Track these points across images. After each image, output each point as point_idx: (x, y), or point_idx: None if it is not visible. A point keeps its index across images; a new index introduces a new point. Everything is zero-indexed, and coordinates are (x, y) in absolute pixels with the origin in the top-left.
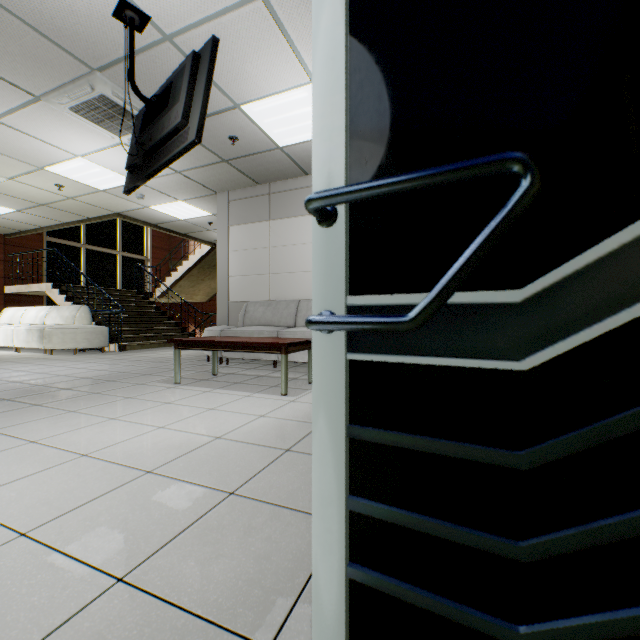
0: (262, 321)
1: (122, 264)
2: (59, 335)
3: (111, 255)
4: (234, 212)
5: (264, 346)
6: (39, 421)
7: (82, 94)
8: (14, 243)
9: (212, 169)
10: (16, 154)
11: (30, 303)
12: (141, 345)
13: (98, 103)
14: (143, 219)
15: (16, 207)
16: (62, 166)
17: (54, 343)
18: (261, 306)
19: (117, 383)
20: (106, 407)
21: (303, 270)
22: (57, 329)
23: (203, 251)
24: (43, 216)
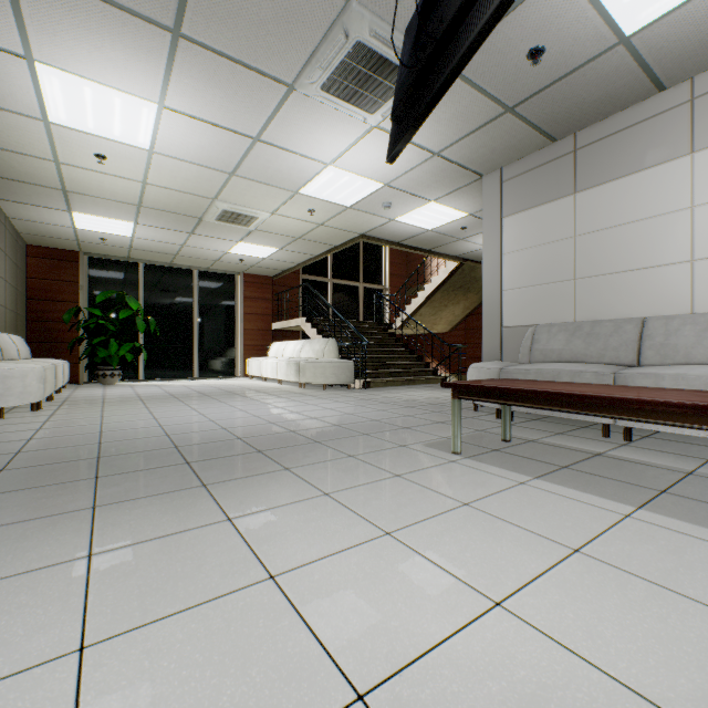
0: (564, 355)
1: (362, 296)
2: (311, 369)
3: (352, 287)
4: (509, 196)
5: (663, 409)
6: (285, 510)
7: (334, 54)
8: (279, 283)
9: (484, 133)
10: (276, 180)
11: (290, 338)
12: (384, 382)
13: (351, 62)
14: (386, 238)
15: (279, 245)
16: (313, 184)
17: (307, 377)
18: (561, 331)
19: (372, 439)
20: (369, 494)
21: (649, 264)
22: (309, 363)
23: (448, 270)
24: (298, 251)
